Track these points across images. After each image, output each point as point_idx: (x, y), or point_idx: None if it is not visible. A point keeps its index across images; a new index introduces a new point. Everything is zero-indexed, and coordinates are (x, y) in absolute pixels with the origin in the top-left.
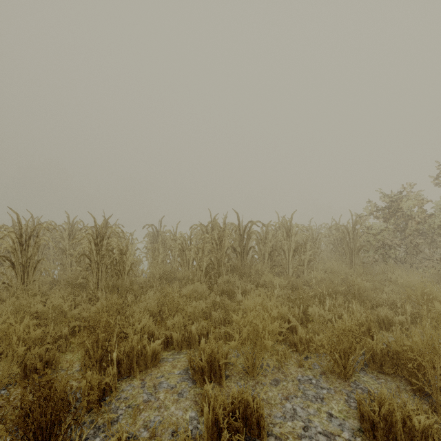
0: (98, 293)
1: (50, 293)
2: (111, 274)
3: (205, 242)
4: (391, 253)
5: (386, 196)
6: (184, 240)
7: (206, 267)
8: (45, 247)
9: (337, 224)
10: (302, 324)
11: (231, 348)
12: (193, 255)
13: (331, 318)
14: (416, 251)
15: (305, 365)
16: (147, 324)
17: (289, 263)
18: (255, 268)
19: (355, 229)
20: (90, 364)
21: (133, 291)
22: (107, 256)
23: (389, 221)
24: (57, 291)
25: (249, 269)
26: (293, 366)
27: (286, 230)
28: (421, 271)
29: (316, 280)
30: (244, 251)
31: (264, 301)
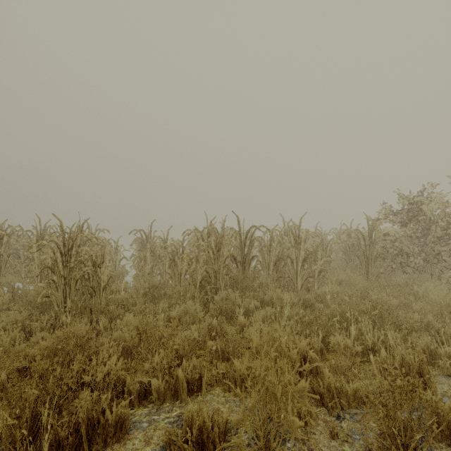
0: (62, 317)
1: (1, 318)
2: (82, 291)
3: (200, 250)
4: (408, 262)
5: (403, 198)
6: (175, 248)
7: (201, 281)
8: (9, 256)
9: (351, 230)
10: (320, 356)
11: (234, 424)
12: (186, 266)
13: (360, 350)
14: (438, 259)
15: (341, 436)
16: (115, 369)
17: (297, 274)
18: (259, 281)
19: (371, 234)
20: (11, 449)
21: (108, 313)
22: (77, 269)
23: (407, 226)
24: (9, 314)
25: (251, 283)
26: (322, 437)
27: (295, 236)
28: (445, 282)
29: (332, 296)
30: (246, 261)
31: (277, 333)
